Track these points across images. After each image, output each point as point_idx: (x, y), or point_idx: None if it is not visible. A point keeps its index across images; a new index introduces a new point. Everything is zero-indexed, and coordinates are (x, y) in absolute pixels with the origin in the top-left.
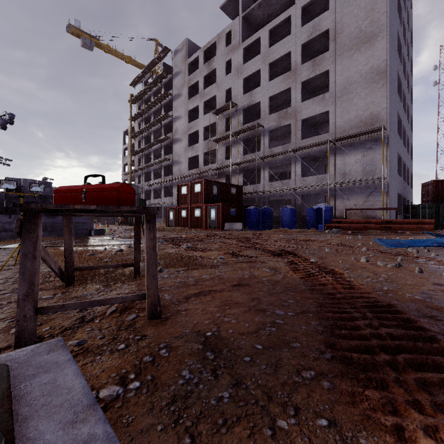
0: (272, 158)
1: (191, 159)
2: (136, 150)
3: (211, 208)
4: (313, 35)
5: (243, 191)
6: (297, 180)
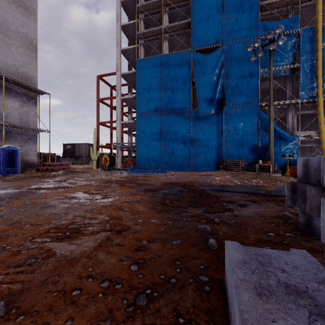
0: None
1: None
2: None
3: None
4: None
5: None
6: None
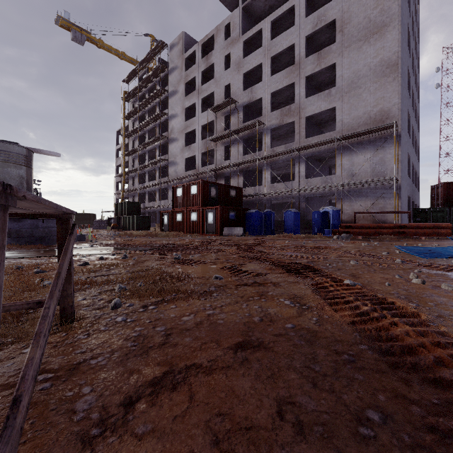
0: (274, 158)
1: (187, 160)
2: (129, 150)
3: (209, 211)
4: (318, 26)
5: (243, 194)
6: (301, 181)
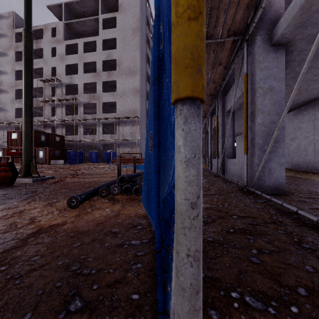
0: (85, 121)
1: (18, 109)
2: None
3: (40, 150)
4: (108, 58)
5: (66, 139)
6: (100, 135)
